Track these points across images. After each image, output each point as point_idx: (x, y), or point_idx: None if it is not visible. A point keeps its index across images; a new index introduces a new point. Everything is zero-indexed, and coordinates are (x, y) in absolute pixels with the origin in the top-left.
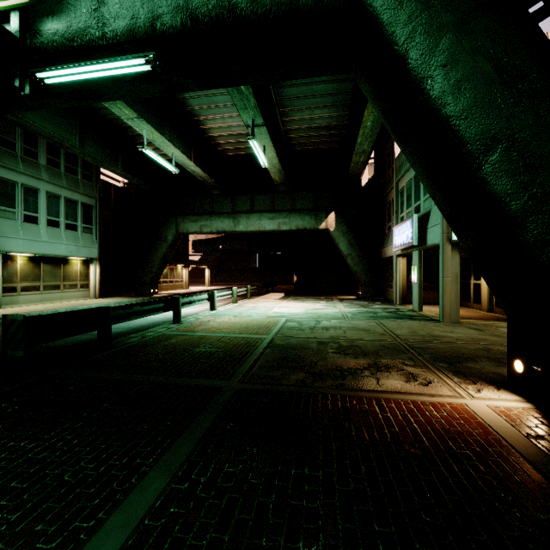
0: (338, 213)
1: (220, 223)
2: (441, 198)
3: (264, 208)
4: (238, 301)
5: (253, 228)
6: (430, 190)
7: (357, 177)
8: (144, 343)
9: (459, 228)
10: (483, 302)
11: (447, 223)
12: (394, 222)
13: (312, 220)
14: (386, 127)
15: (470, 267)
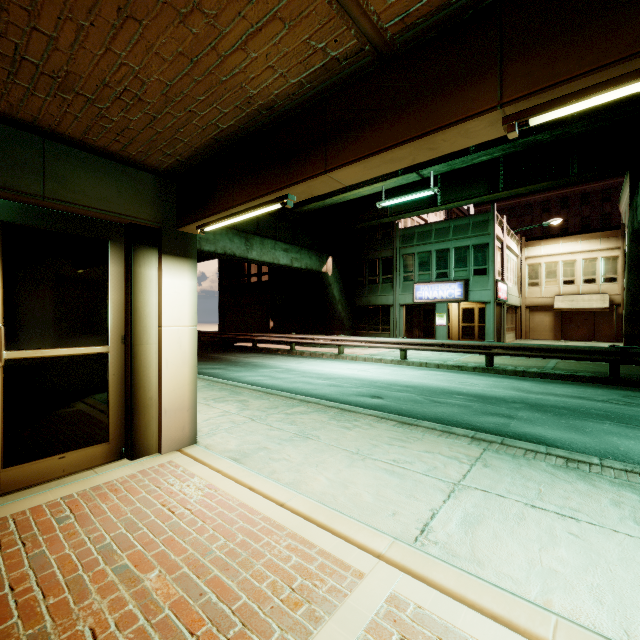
0: (333, 259)
1: (229, 242)
2: (639, 293)
3: (269, 234)
4: (316, 352)
5: (267, 258)
6: (634, 289)
7: (350, 229)
8: (594, 372)
9: (637, 304)
10: (454, 336)
11: (630, 301)
12: (395, 278)
13: (317, 261)
14: (632, 262)
15: (434, 315)
